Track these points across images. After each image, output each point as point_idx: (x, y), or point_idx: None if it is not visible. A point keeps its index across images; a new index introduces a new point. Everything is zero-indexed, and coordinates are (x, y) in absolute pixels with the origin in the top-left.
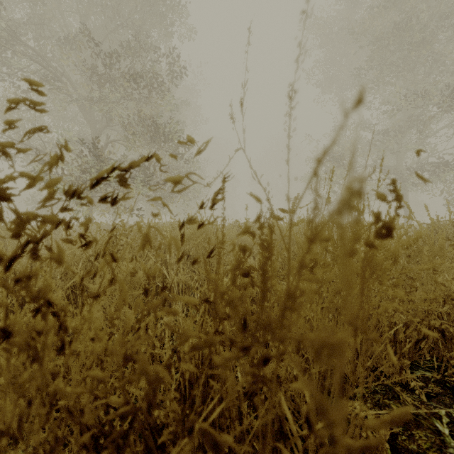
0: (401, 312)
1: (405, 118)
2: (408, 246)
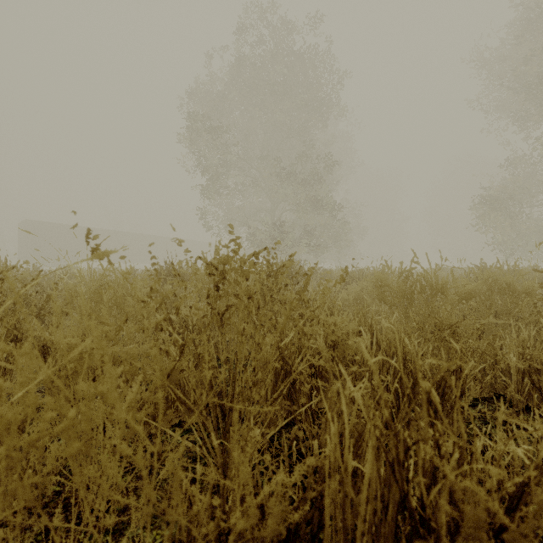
0: None
1: None
2: None
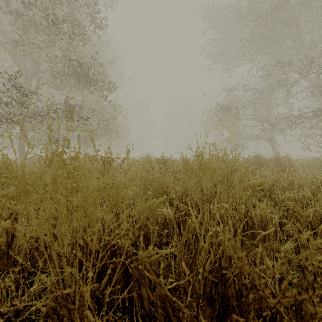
0: None
1: (273, 82)
2: None
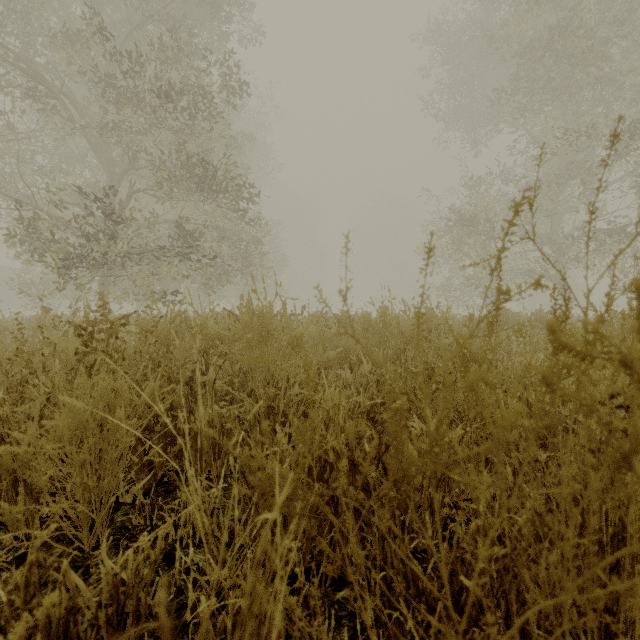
0: None
1: (562, 166)
2: None
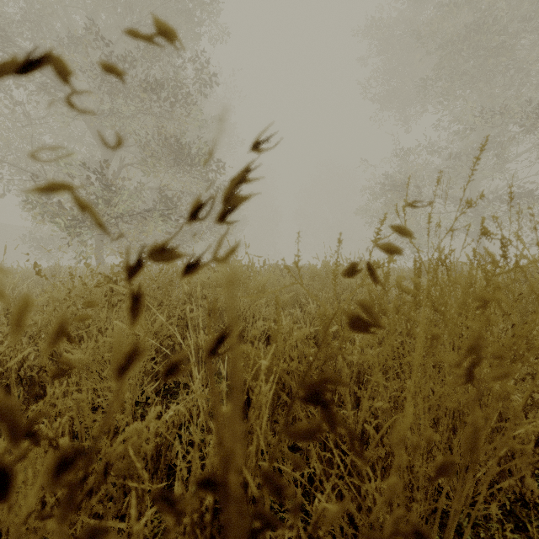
0: (538, 403)
1: (479, 140)
2: (520, 296)
